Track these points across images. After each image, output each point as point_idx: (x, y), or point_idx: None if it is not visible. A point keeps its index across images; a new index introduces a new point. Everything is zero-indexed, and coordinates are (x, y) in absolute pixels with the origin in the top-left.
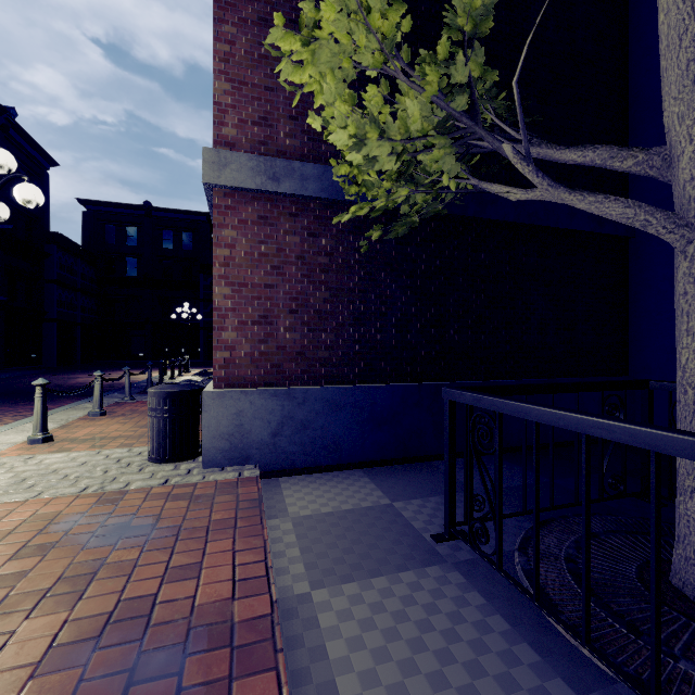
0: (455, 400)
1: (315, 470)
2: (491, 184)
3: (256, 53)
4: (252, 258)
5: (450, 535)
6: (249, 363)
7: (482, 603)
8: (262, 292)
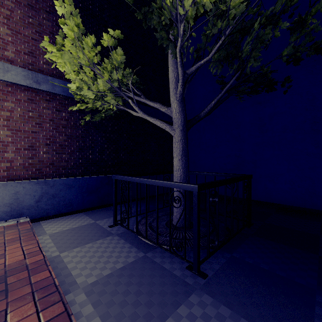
0: (116, 178)
1: (59, 216)
2: (127, 109)
3: (27, 20)
4: (24, 118)
5: (115, 225)
6: (22, 168)
7: (124, 242)
8: (30, 135)
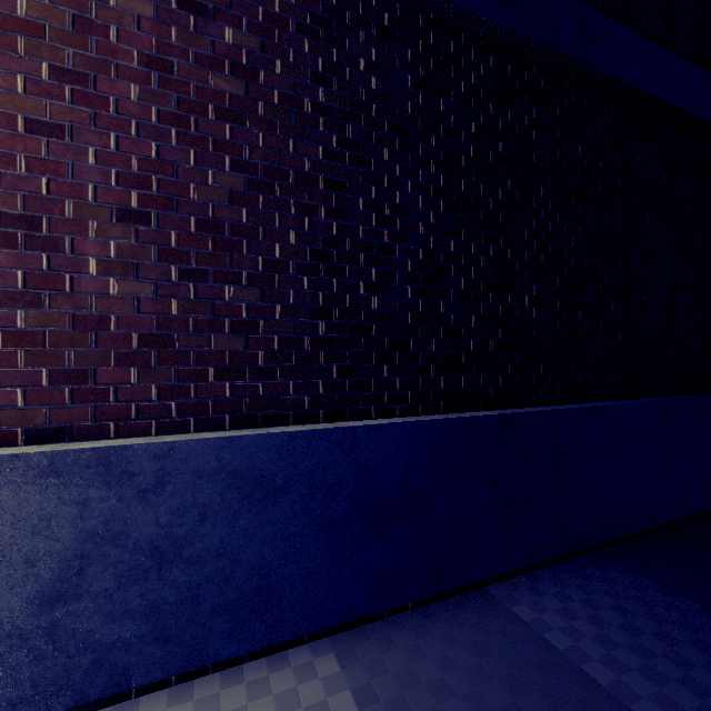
0: None
1: (203, 667)
2: None
3: None
4: None
5: None
6: None
7: None
8: (16, 143)
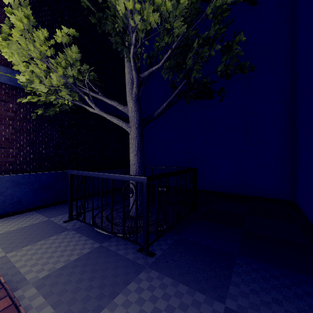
0: (72, 173)
1: (5, 216)
2: (83, 105)
3: None
4: None
5: (70, 219)
6: None
7: (80, 235)
8: None
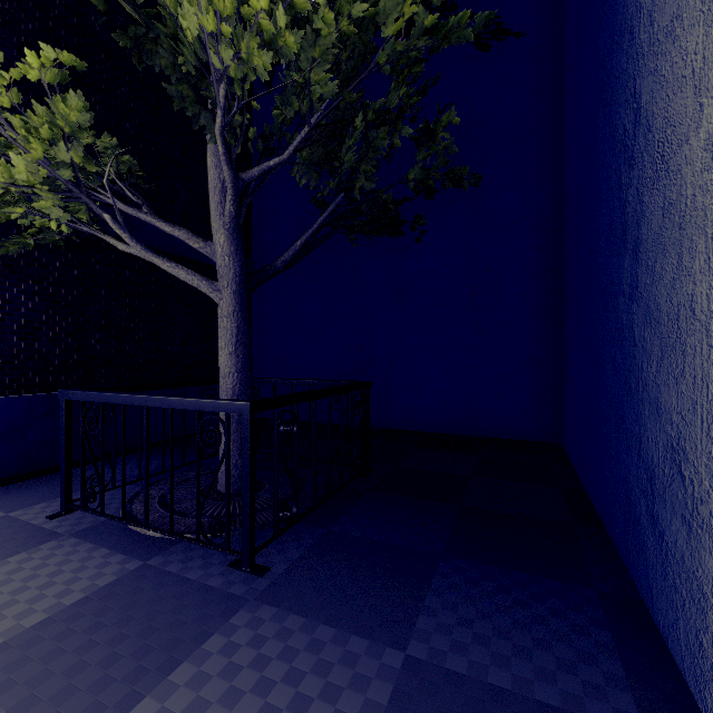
0: (70, 398)
1: None
2: (101, 234)
3: None
4: None
5: (66, 511)
6: None
7: (91, 547)
8: None
